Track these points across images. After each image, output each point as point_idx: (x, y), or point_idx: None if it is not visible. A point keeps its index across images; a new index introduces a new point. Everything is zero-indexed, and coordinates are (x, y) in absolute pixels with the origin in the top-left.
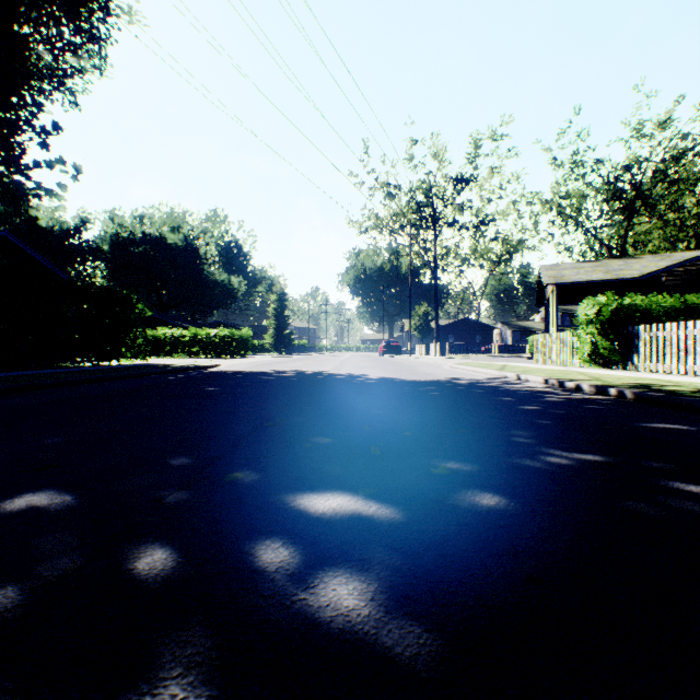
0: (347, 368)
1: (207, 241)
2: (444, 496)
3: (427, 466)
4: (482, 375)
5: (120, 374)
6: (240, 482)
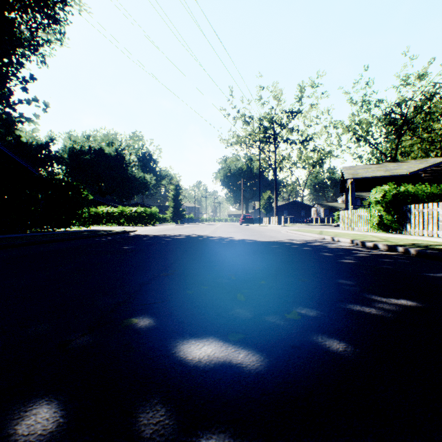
0: (219, 232)
1: (130, 151)
2: (299, 341)
3: (281, 311)
4: (308, 237)
5: (69, 237)
6: (133, 327)
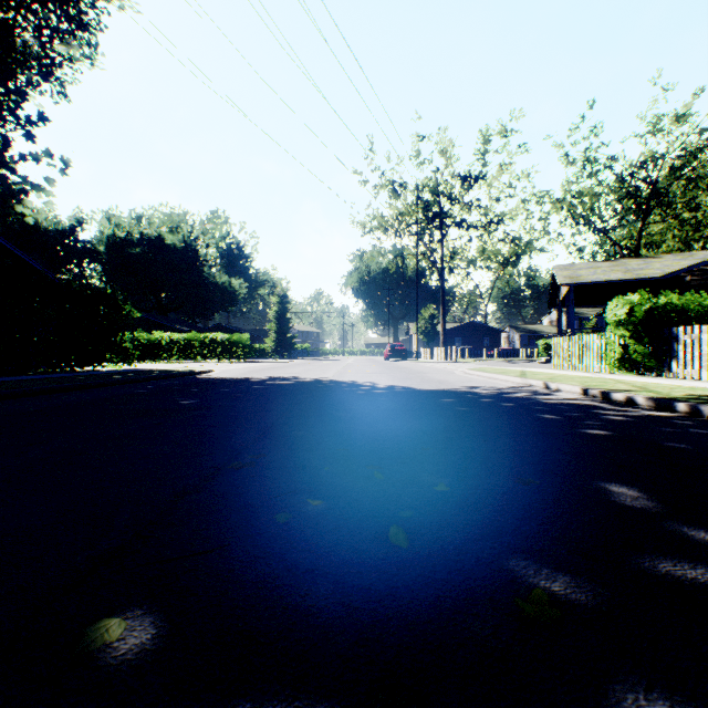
0: (350, 374)
1: (207, 242)
2: None
3: (503, 587)
4: (503, 383)
5: (90, 382)
6: (101, 660)
